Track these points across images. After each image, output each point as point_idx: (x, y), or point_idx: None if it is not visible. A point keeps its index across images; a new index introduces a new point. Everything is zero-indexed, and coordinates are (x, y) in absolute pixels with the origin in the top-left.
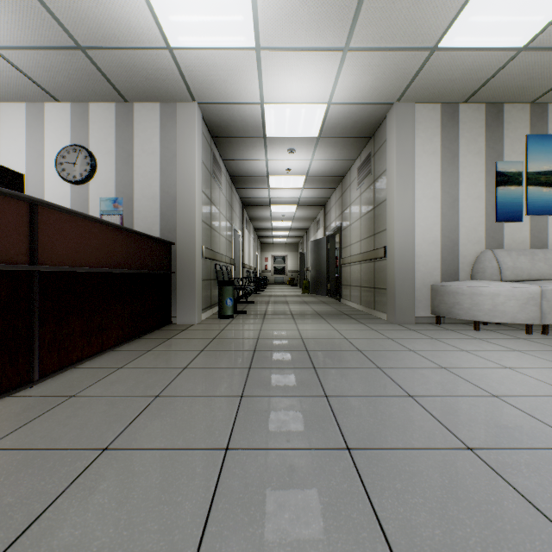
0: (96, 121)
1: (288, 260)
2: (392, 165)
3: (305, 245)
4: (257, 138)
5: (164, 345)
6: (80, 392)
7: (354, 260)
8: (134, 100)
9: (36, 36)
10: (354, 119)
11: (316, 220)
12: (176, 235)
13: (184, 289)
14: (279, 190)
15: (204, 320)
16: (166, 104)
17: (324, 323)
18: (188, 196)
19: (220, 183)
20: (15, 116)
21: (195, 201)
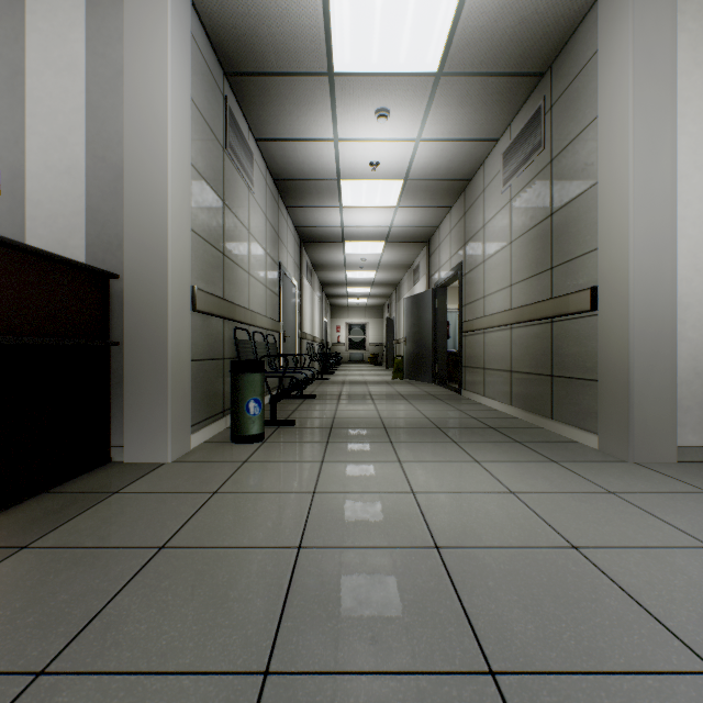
0: None
1: (369, 329)
2: (618, 97)
3: (394, 307)
4: (316, 77)
5: None
6: None
7: (497, 322)
8: None
9: None
10: (521, 13)
11: (412, 267)
12: (123, 256)
13: (139, 382)
14: (357, 210)
15: (197, 448)
16: None
17: (466, 462)
18: (150, 165)
19: (249, 178)
20: None
21: (166, 177)
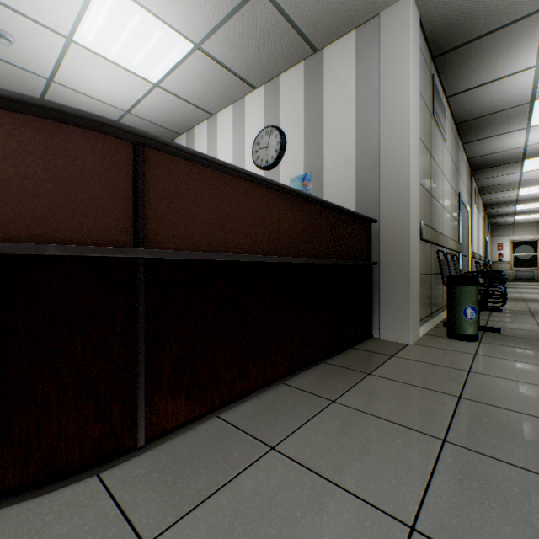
0: (285, 92)
1: None
2: None
3: None
4: (526, 18)
5: (358, 391)
6: (167, 528)
7: None
8: (323, 43)
9: (220, 1)
10: None
11: None
12: (377, 208)
13: (389, 288)
14: None
15: (423, 338)
16: (363, 26)
17: None
18: (396, 145)
19: (442, 131)
20: (226, 121)
21: (408, 150)
